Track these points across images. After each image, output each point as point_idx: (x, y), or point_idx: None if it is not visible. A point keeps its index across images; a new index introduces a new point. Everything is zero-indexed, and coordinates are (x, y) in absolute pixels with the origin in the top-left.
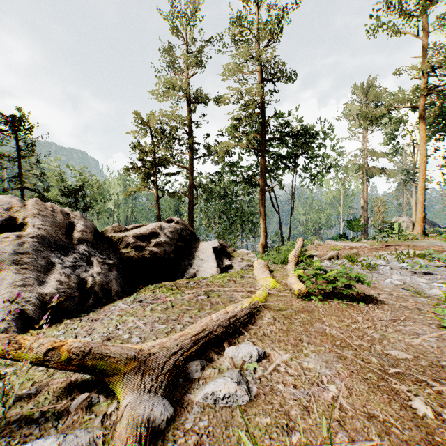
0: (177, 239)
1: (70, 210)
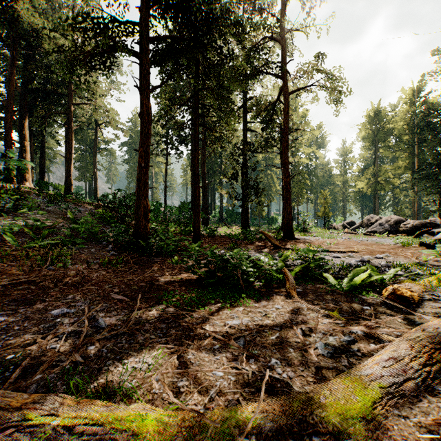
0: (420, 226)
1: (397, 217)
